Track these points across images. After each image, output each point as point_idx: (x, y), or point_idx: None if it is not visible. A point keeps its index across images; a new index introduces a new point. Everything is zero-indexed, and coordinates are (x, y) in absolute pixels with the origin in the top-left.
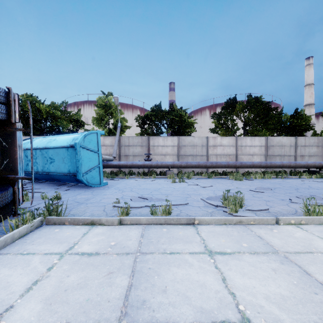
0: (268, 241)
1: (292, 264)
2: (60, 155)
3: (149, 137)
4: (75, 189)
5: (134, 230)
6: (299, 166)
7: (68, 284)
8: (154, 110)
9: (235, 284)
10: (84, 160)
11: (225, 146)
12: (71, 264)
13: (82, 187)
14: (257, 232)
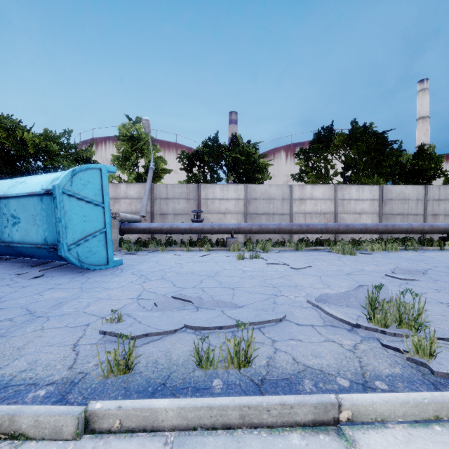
0: None
1: None
2: (29, 210)
3: (199, 184)
4: (57, 274)
5: None
6: (436, 231)
7: None
8: (207, 146)
9: None
10: (71, 219)
11: (319, 200)
12: None
13: (71, 270)
14: None
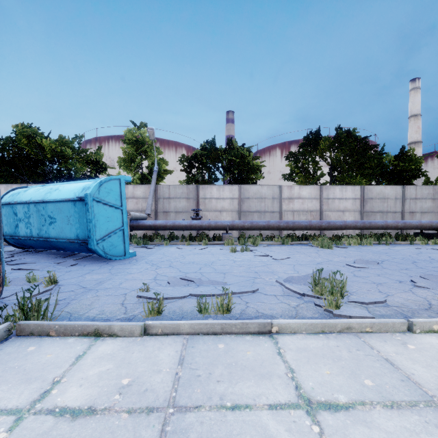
0: (408, 374)
1: None
2: (64, 213)
3: (198, 185)
4: (87, 263)
5: (168, 347)
6: (409, 228)
7: None
8: (205, 148)
9: None
10: (99, 220)
11: (306, 199)
12: None
13: (97, 260)
14: (381, 351)
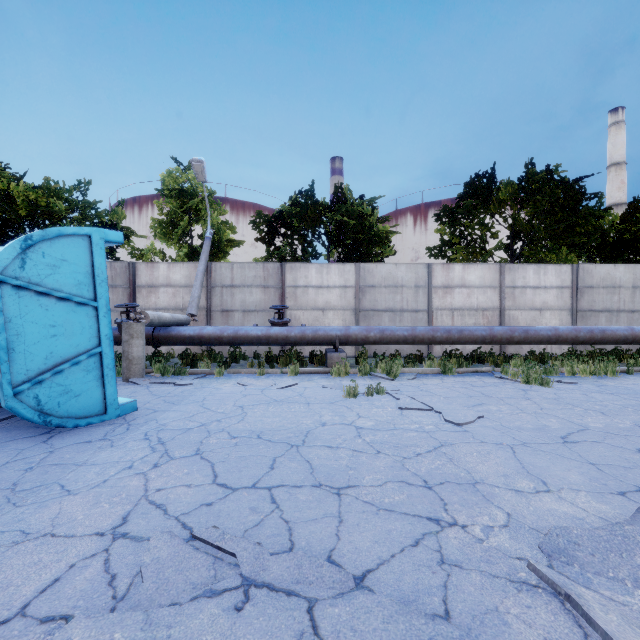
0: None
1: None
2: None
3: (283, 263)
4: None
5: None
6: None
7: None
8: (297, 204)
9: None
10: (22, 332)
11: (474, 288)
12: None
13: (35, 426)
14: None
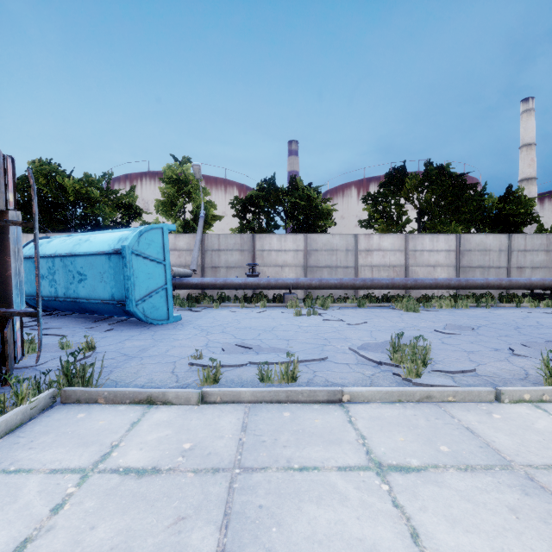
0: (488, 441)
1: (547, 496)
2: (96, 268)
3: (254, 234)
4: (124, 328)
5: (229, 415)
6: (515, 286)
7: (92, 549)
8: (262, 189)
9: (440, 547)
10: (138, 276)
11: (387, 251)
12: (101, 496)
13: (135, 325)
14: (462, 420)
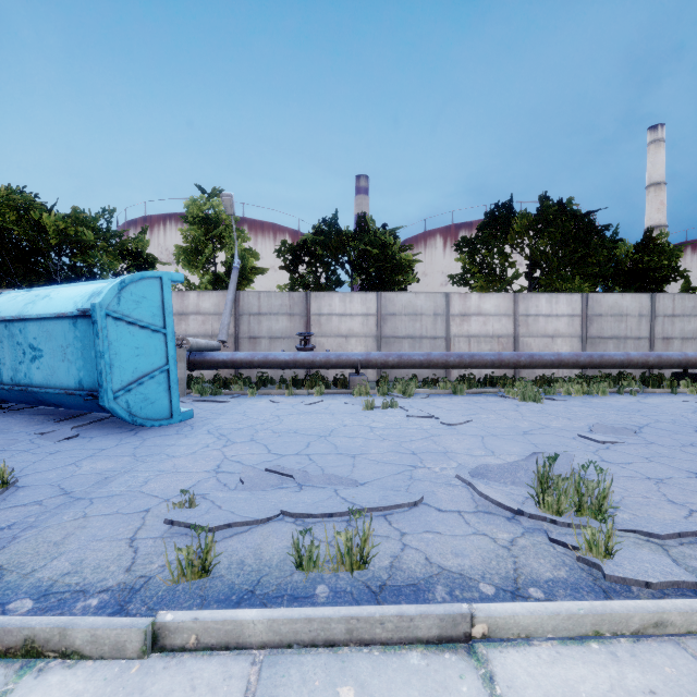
0: None
1: None
2: (56, 339)
3: (308, 292)
4: (97, 433)
5: None
6: (667, 365)
7: None
8: (321, 232)
9: None
10: (119, 352)
11: (490, 316)
12: None
13: (118, 427)
14: None
